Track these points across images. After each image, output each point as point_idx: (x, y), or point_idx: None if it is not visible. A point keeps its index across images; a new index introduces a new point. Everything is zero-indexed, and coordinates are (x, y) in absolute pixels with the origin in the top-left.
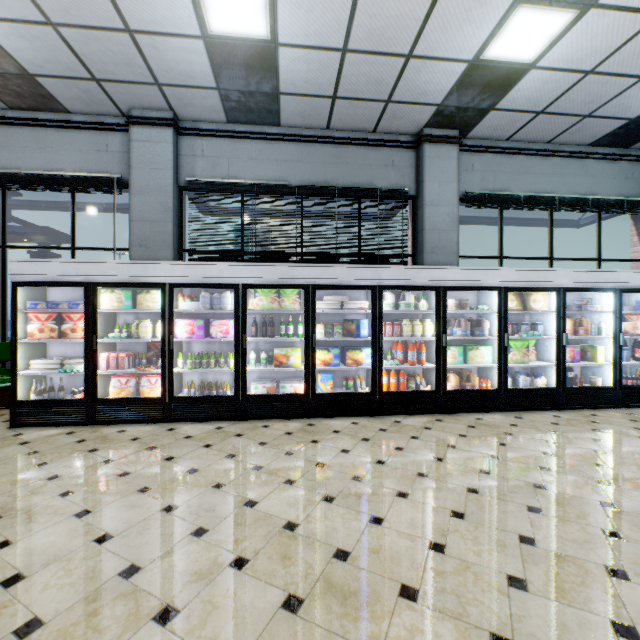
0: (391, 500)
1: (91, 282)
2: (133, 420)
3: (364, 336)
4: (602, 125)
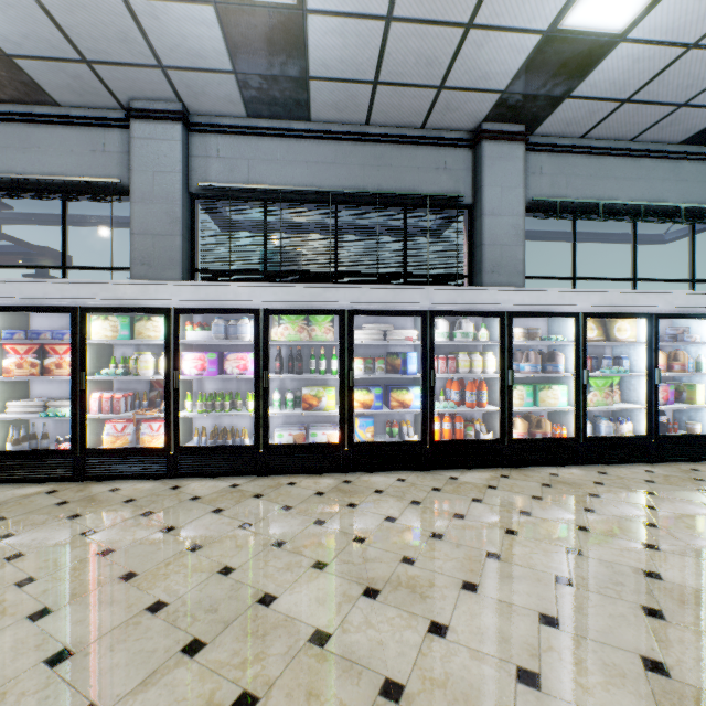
0: (455, 595)
1: (79, 307)
2: (130, 475)
3: (412, 373)
4: (700, 117)
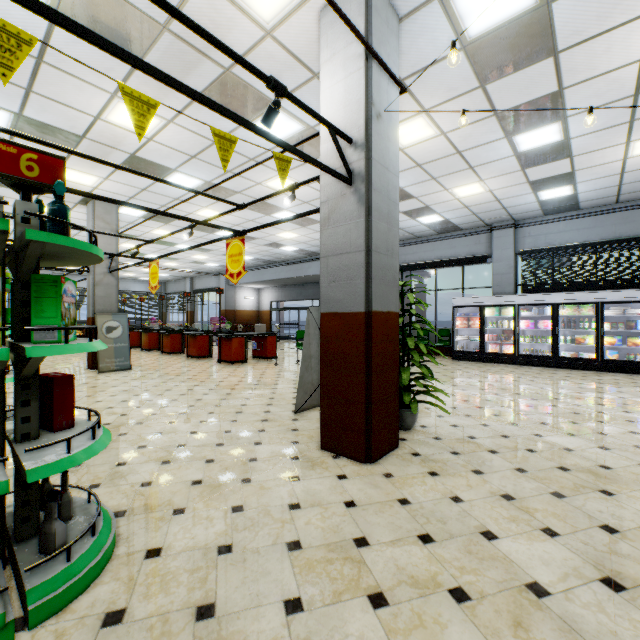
0: (629, 386)
1: (482, 305)
2: (500, 362)
3: None
4: None
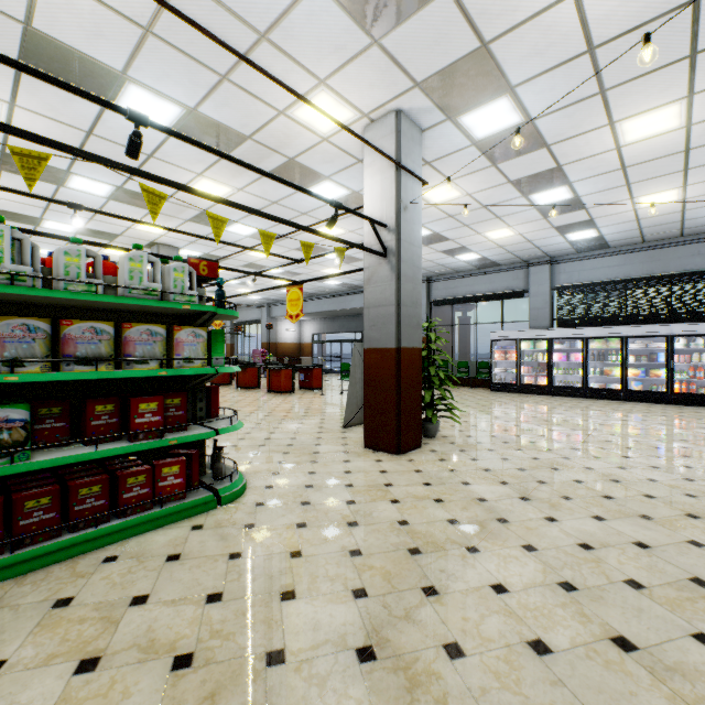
0: (639, 412)
1: (518, 339)
2: (534, 393)
3: (661, 362)
4: None
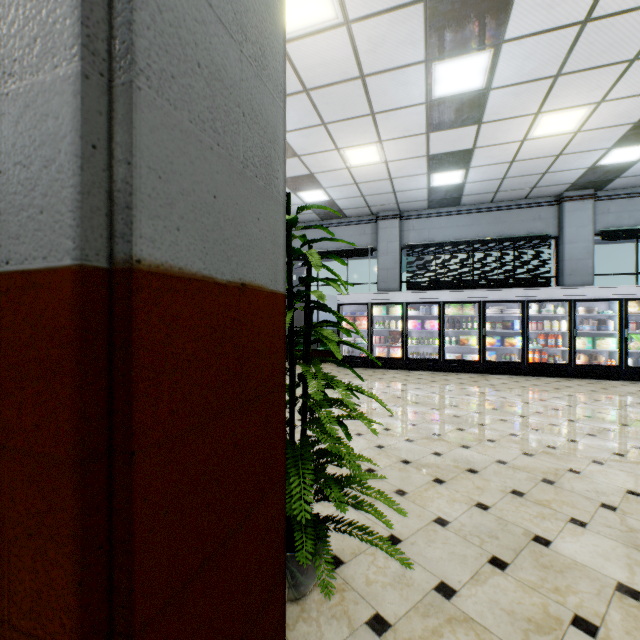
0: (526, 393)
1: (370, 303)
2: (388, 368)
3: (516, 329)
4: None
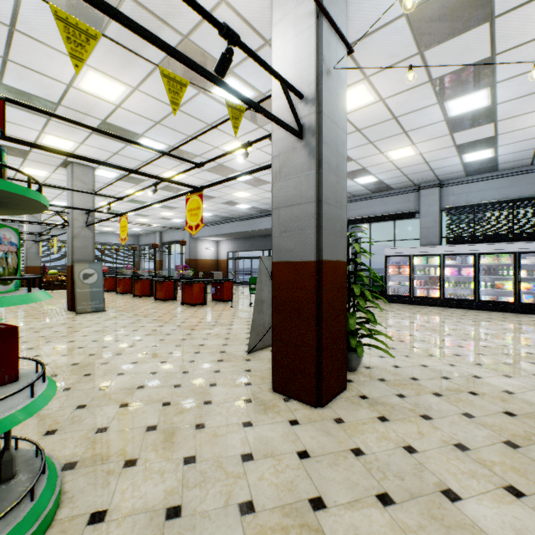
0: None
1: (411, 255)
2: (427, 305)
3: None
4: None
